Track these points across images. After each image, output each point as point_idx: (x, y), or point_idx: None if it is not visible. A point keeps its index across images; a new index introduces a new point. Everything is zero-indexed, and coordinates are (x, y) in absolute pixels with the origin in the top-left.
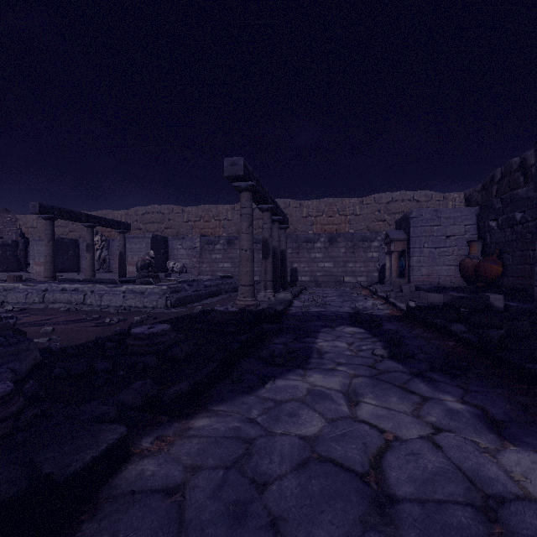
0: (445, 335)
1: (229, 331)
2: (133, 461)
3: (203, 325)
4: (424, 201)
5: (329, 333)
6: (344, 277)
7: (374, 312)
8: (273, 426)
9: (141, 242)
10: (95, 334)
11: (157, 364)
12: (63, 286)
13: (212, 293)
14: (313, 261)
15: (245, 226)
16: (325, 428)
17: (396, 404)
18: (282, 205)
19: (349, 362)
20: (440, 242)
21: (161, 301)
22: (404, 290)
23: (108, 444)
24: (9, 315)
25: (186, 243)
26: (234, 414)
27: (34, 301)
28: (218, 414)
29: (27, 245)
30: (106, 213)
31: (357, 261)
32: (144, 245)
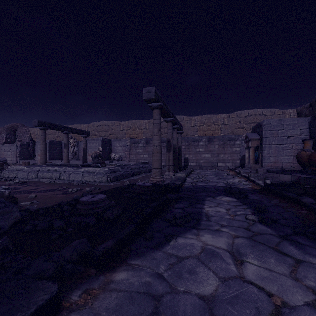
0: (297, 205)
1: (145, 199)
2: (62, 315)
3: (129, 194)
4: (270, 115)
5: (212, 201)
6: (218, 163)
7: (240, 186)
8: (177, 283)
9: (96, 142)
10: (60, 199)
11: (95, 223)
12: (48, 168)
13: (136, 173)
14: (198, 153)
15: (156, 131)
16: (220, 287)
17: (274, 265)
18: (178, 119)
19: (229, 224)
20: (283, 140)
21: (104, 178)
22: (259, 172)
23: (37, 306)
24: (6, 187)
25: (122, 143)
26: (146, 269)
27: (32, 177)
28: (134, 267)
29: (34, 144)
30: (76, 126)
31: (225, 153)
32: (98, 144)
